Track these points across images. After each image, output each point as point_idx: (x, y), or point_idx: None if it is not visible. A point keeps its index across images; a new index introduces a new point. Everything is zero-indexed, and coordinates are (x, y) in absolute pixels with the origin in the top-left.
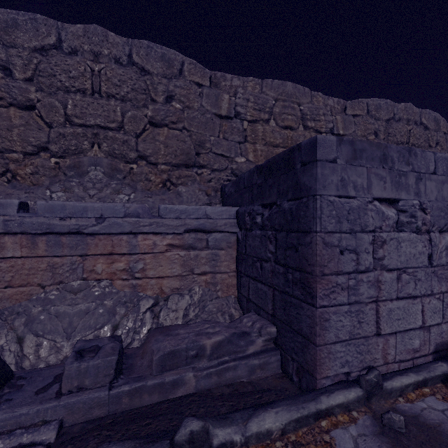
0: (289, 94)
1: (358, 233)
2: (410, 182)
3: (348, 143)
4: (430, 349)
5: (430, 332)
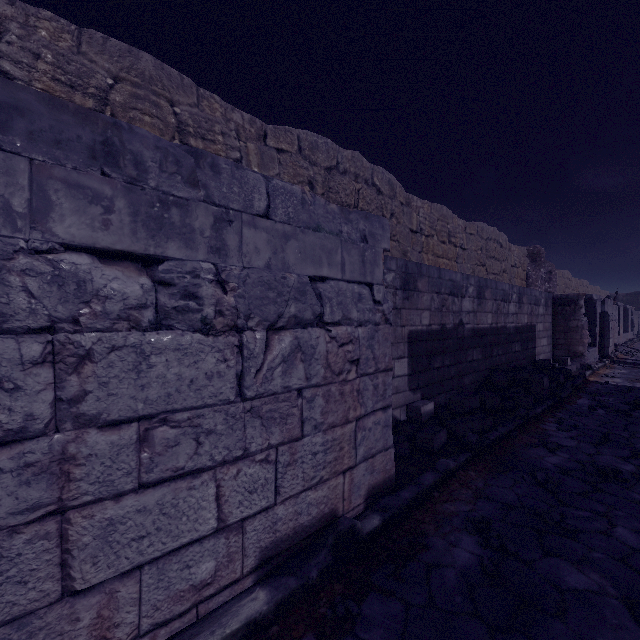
0: (146, 75)
1: None
2: (200, 224)
3: None
4: (247, 564)
5: (248, 529)
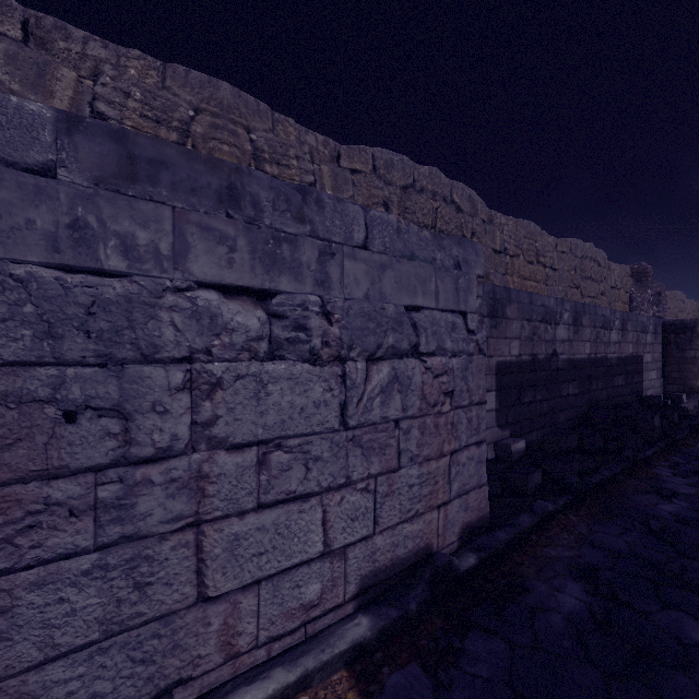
0: (225, 104)
1: (134, 365)
2: (306, 258)
3: (110, 136)
4: (349, 591)
5: (350, 556)
